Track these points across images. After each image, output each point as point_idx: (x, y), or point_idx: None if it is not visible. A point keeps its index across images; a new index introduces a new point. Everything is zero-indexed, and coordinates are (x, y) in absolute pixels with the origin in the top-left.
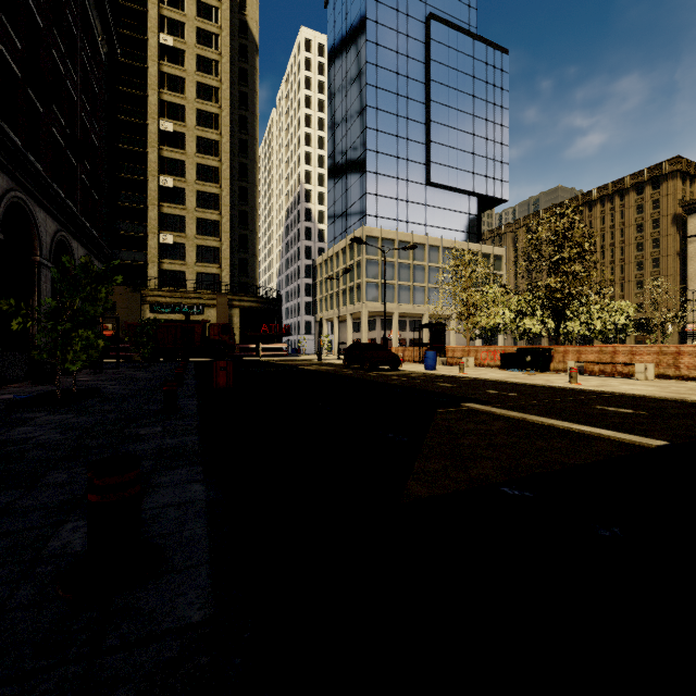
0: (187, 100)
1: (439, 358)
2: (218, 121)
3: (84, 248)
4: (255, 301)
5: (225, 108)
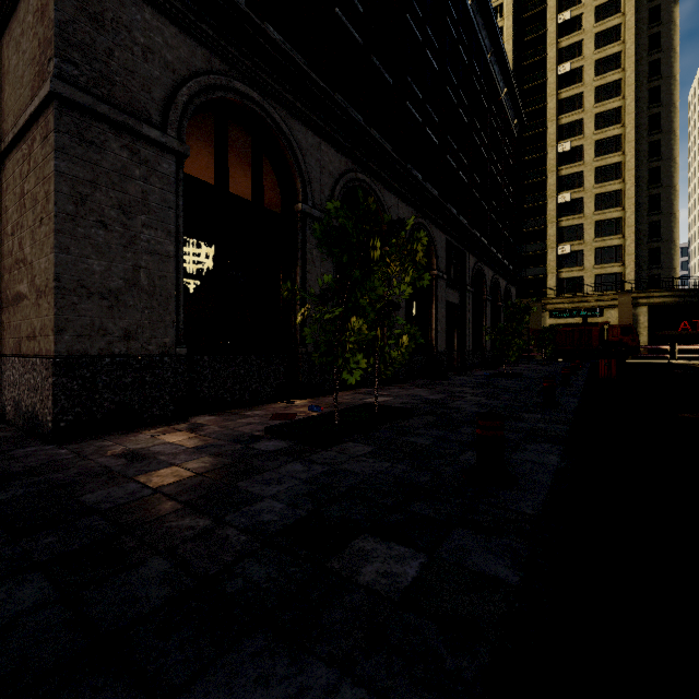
0: (584, 112)
1: None
2: (619, 113)
3: (505, 281)
4: (669, 296)
5: (628, 95)
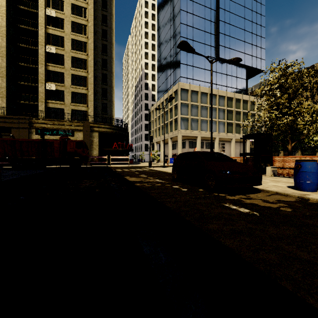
0: None
1: (271, 168)
2: (86, 12)
3: None
4: (109, 128)
5: (90, 3)
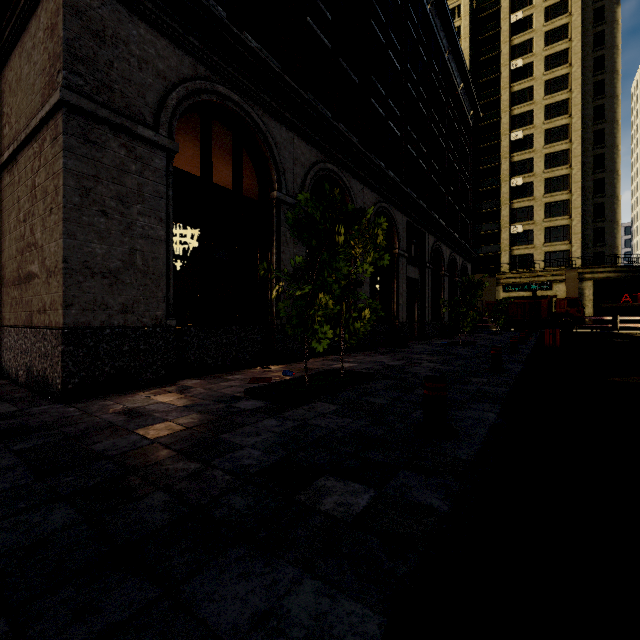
0: (535, 103)
1: None
2: (566, 105)
3: (461, 258)
4: (611, 271)
5: (575, 88)
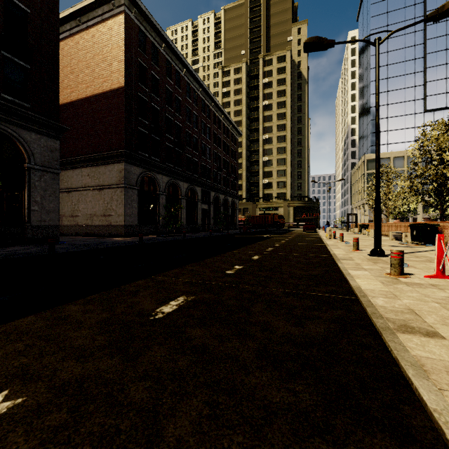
0: (273, 123)
1: (350, 228)
2: (285, 126)
3: (232, 198)
4: (300, 203)
5: (288, 120)
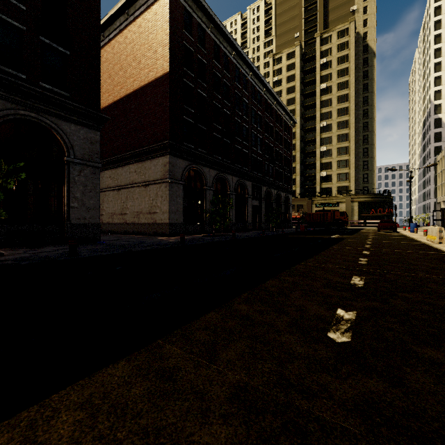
0: (332, 107)
1: None
2: (348, 110)
3: (285, 193)
4: (367, 197)
5: (351, 101)
